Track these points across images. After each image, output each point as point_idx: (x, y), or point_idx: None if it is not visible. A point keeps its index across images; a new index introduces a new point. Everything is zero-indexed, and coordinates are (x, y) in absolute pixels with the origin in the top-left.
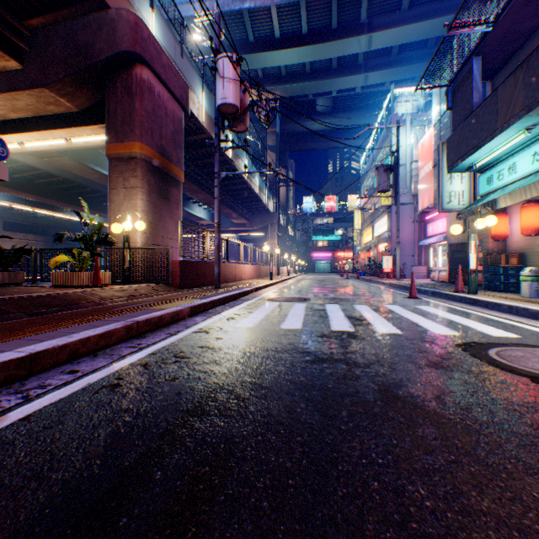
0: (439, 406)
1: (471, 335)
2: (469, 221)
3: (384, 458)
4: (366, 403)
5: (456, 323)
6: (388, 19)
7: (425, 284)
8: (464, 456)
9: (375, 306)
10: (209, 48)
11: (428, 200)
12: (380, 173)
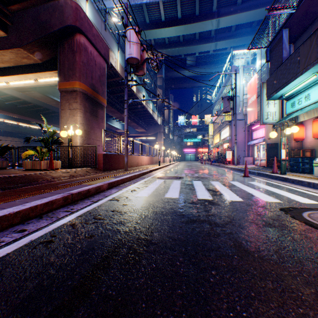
0: (279, 260)
1: (288, 202)
2: (279, 130)
3: (247, 312)
4: (227, 257)
5: (277, 194)
6: (229, 9)
7: (252, 168)
8: (310, 309)
9: (223, 182)
10: (122, 27)
11: (253, 117)
12: (225, 101)
